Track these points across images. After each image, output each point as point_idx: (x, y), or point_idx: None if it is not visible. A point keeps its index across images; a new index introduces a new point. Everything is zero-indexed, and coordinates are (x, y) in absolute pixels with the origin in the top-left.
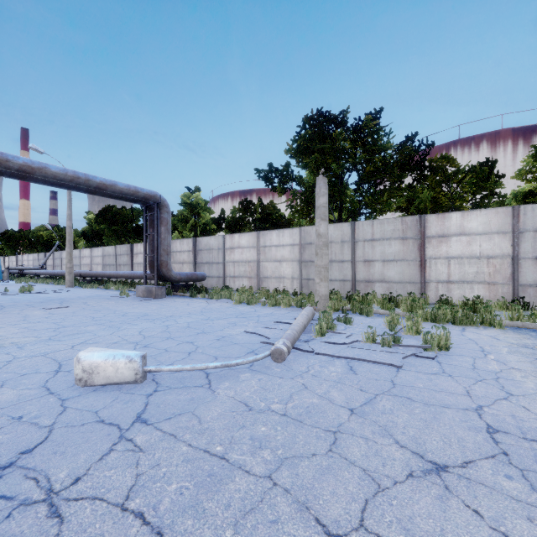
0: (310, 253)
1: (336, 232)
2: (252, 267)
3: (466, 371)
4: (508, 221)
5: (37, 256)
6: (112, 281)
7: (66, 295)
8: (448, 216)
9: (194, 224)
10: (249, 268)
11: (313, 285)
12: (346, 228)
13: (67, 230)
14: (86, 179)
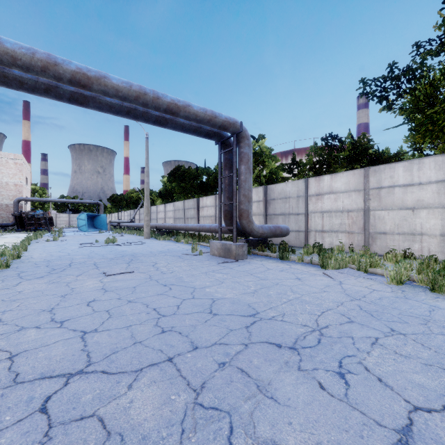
0: None
1: None
2: (355, 218)
3: None
4: None
5: (129, 212)
6: (181, 233)
7: (140, 249)
8: None
9: (258, 174)
10: (349, 220)
11: None
12: None
13: (145, 186)
14: (154, 97)
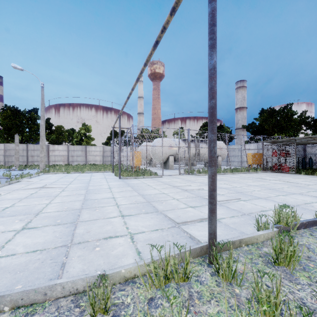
0: (9, 153)
1: (21, 147)
2: None
3: None
4: (67, 148)
5: None
6: None
7: None
8: (55, 146)
9: None
10: None
11: (11, 164)
12: (24, 146)
13: None
14: None
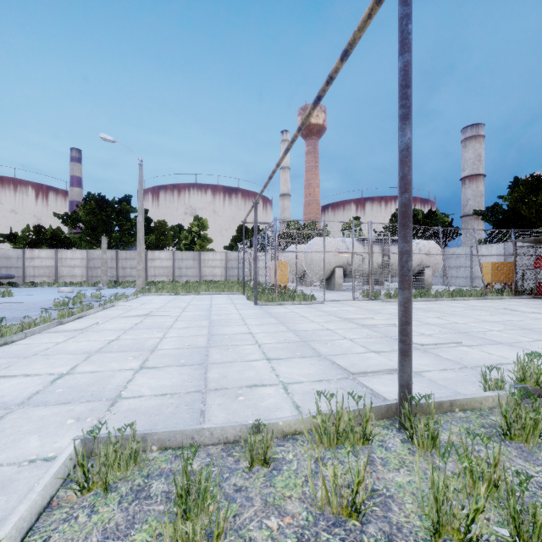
0: (93, 263)
1: (109, 254)
2: (52, 270)
3: None
4: (172, 256)
5: None
6: None
7: None
8: (155, 252)
9: None
10: (49, 271)
11: (95, 279)
12: (114, 253)
13: None
14: None
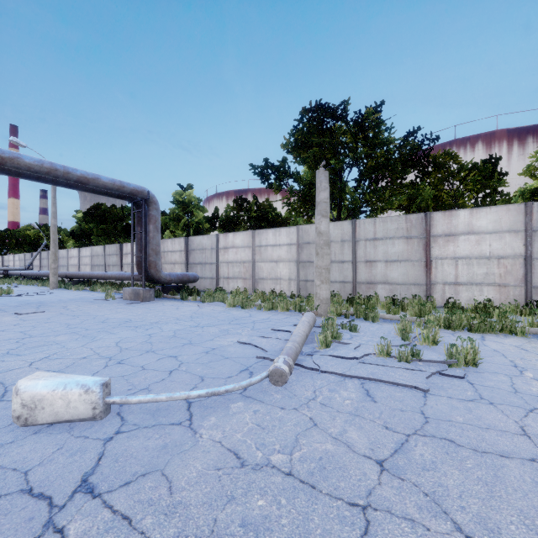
0: (308, 253)
1: (336, 231)
2: (247, 267)
3: (507, 396)
4: (521, 219)
5: (23, 256)
6: (101, 282)
7: (47, 298)
8: (455, 214)
9: (186, 223)
10: (244, 269)
11: (311, 287)
12: (346, 227)
13: (51, 228)
14: (64, 172)
